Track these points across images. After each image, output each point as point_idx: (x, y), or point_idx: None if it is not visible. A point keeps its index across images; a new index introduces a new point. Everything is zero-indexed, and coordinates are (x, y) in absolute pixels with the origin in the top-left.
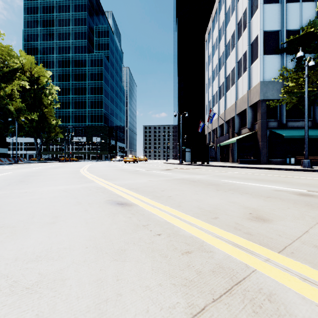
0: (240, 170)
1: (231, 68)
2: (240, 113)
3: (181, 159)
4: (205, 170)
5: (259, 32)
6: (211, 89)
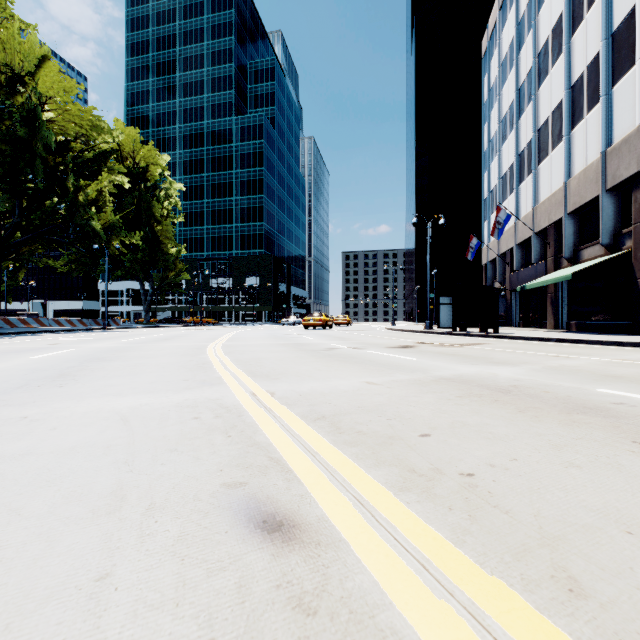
0: (605, 352)
1: (553, 105)
2: (579, 209)
3: (428, 321)
4: (503, 349)
5: None
6: (497, 163)
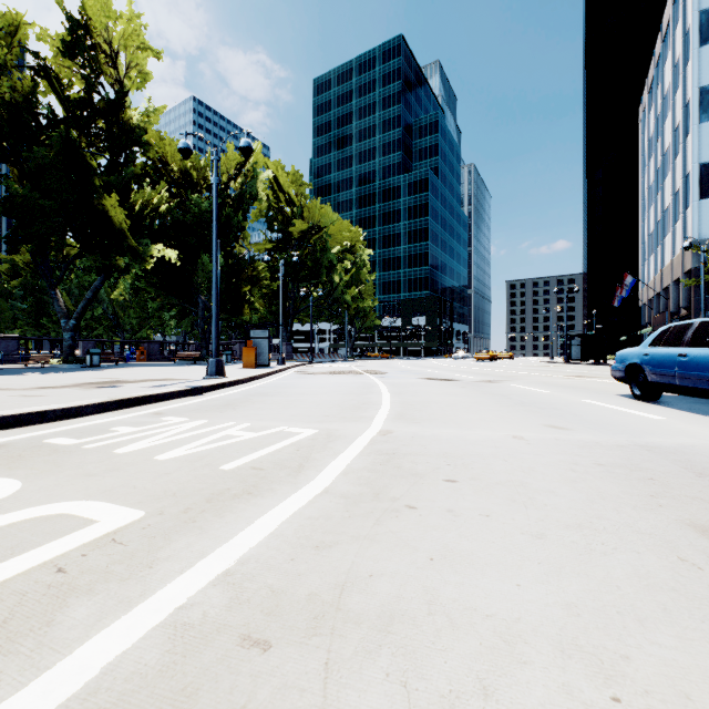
0: None
1: (669, 199)
2: (678, 279)
3: (565, 355)
4: (574, 367)
5: (690, 167)
6: (645, 222)
